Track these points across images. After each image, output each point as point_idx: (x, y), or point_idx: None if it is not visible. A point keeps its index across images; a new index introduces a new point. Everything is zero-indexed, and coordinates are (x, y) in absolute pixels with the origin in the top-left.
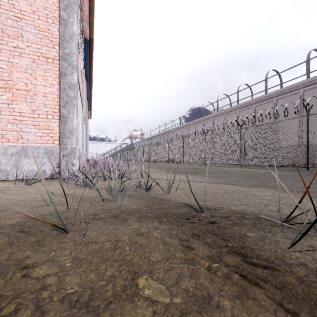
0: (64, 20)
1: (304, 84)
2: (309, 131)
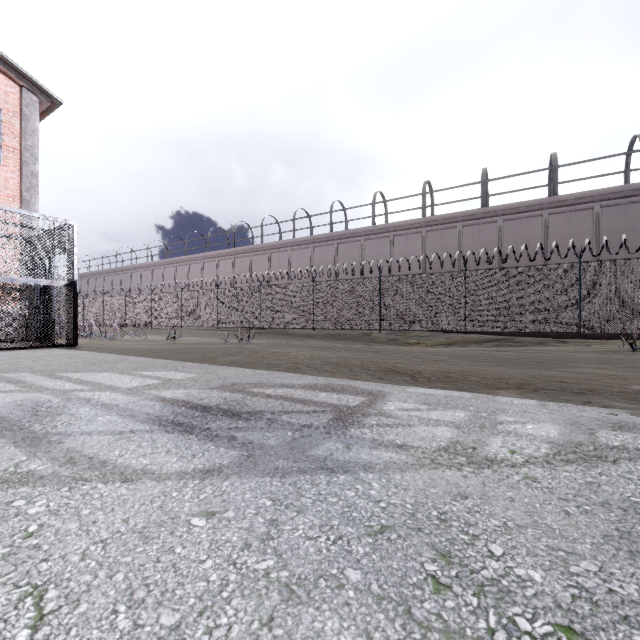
0: (27, 200)
1: (292, 244)
2: (262, 299)
